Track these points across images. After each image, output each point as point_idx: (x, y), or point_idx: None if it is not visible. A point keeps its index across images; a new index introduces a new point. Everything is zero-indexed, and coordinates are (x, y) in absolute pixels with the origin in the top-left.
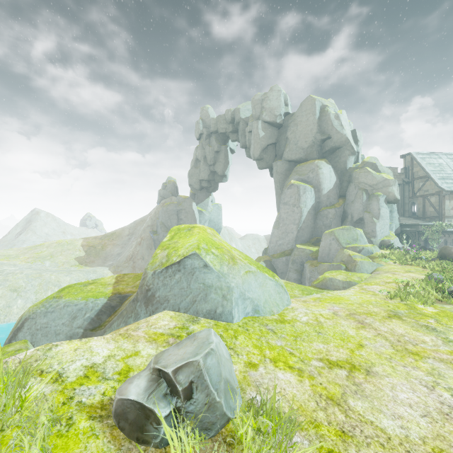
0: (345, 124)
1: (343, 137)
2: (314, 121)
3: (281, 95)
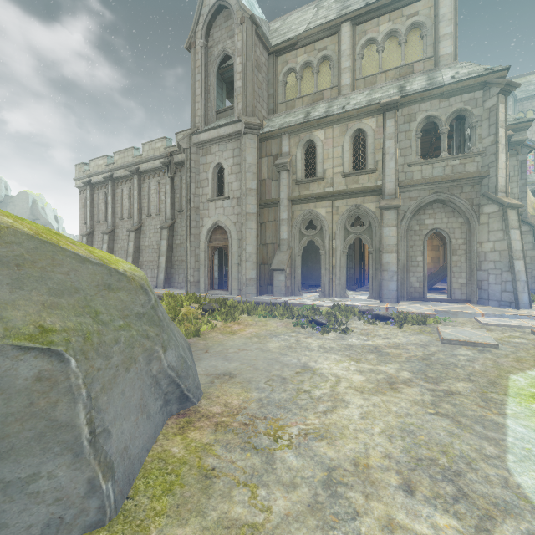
0: (50, 213)
1: (47, 221)
2: (28, 208)
3: (2, 182)
